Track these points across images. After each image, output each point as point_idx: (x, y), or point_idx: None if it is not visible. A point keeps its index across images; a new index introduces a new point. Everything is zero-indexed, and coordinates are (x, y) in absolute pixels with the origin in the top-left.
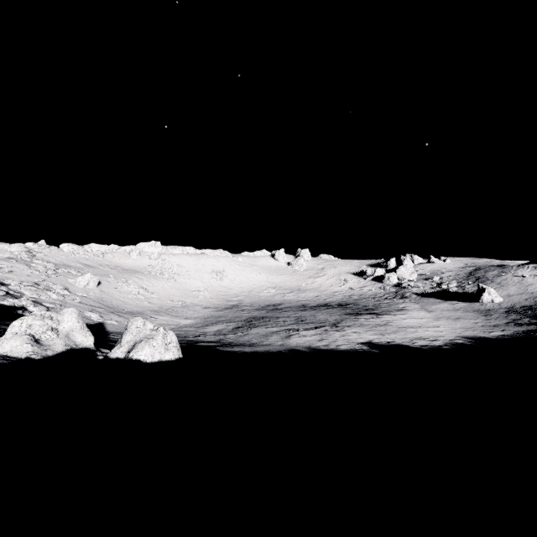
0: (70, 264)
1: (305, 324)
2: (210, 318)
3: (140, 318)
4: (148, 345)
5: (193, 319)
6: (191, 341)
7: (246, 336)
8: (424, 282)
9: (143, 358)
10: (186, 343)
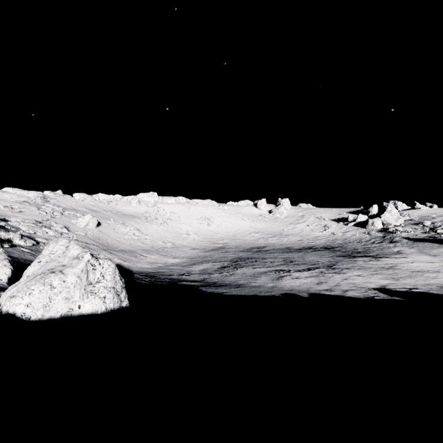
0: (77, 209)
1: (296, 265)
2: (196, 258)
3: (64, 239)
4: (42, 283)
5: (180, 258)
6: (174, 279)
7: (232, 276)
8: (414, 227)
9: (23, 311)
10: (168, 281)
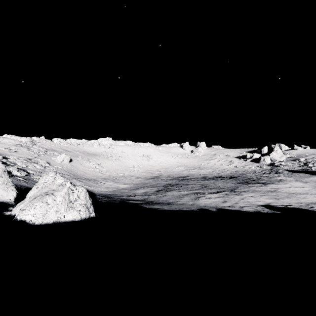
0: (55, 149)
1: (209, 189)
2: (139, 184)
3: (52, 172)
4: (41, 201)
5: (128, 184)
6: (124, 199)
7: (164, 197)
8: (293, 162)
9: (30, 219)
10: (120, 201)
